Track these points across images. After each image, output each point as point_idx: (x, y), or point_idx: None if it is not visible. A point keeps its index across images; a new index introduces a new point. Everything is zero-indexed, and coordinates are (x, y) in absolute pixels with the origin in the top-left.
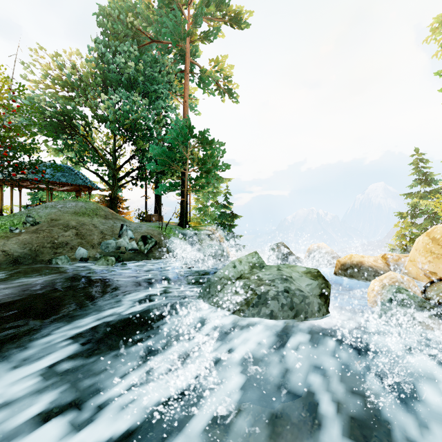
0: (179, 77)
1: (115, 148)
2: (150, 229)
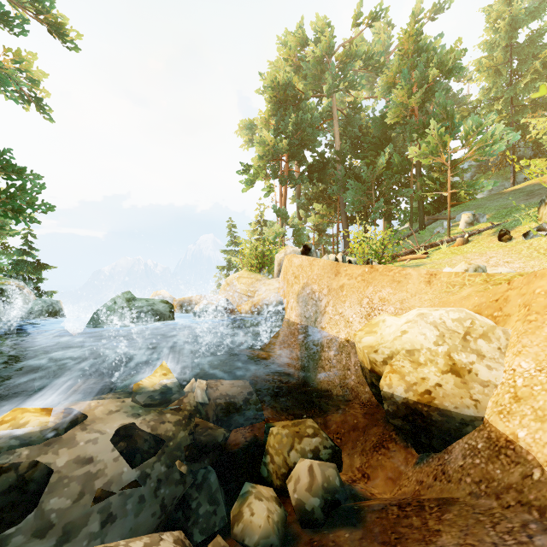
0: None
1: None
2: None
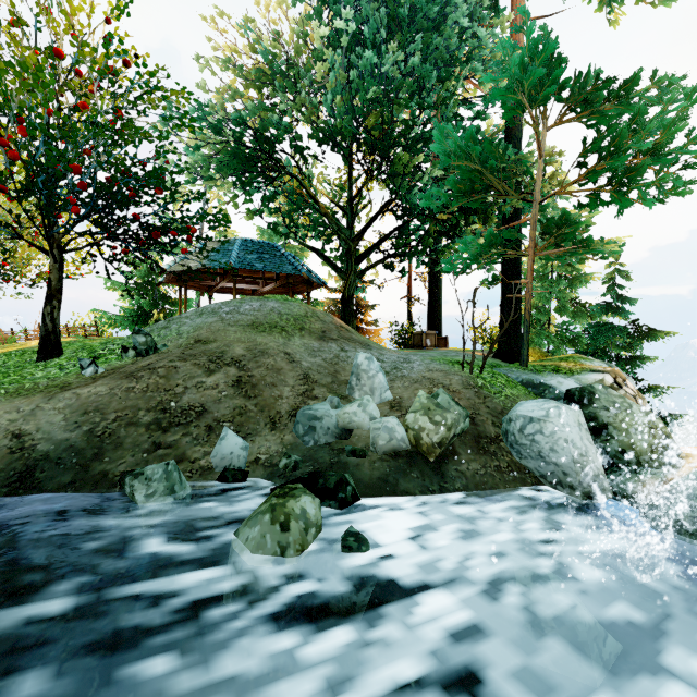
0: None
1: (351, 194)
2: (435, 369)
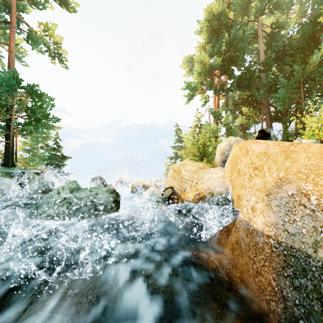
0: (4, 26)
1: None
2: None
